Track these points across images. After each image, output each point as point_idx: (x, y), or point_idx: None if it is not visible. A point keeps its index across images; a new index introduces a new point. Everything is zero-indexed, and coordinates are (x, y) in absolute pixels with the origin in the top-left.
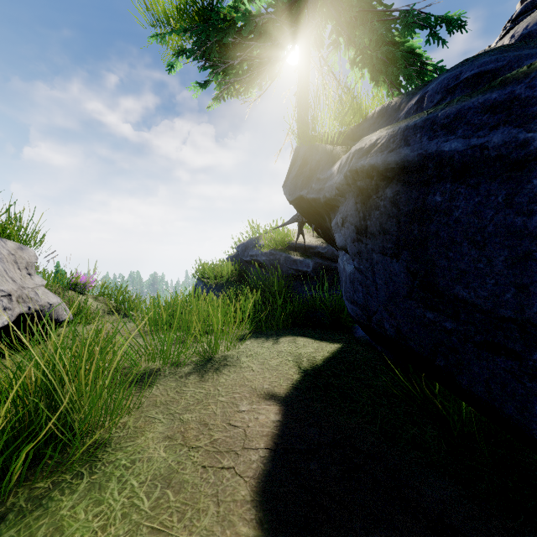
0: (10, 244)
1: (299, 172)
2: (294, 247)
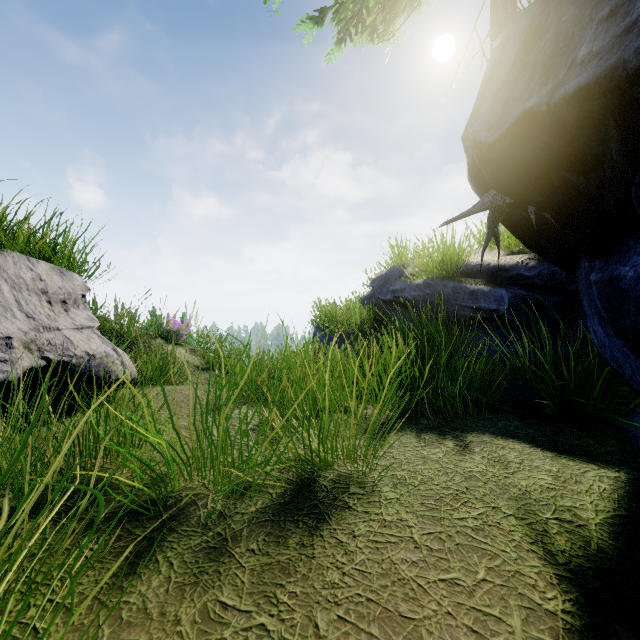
0: (44, 267)
1: (517, 68)
2: (467, 271)
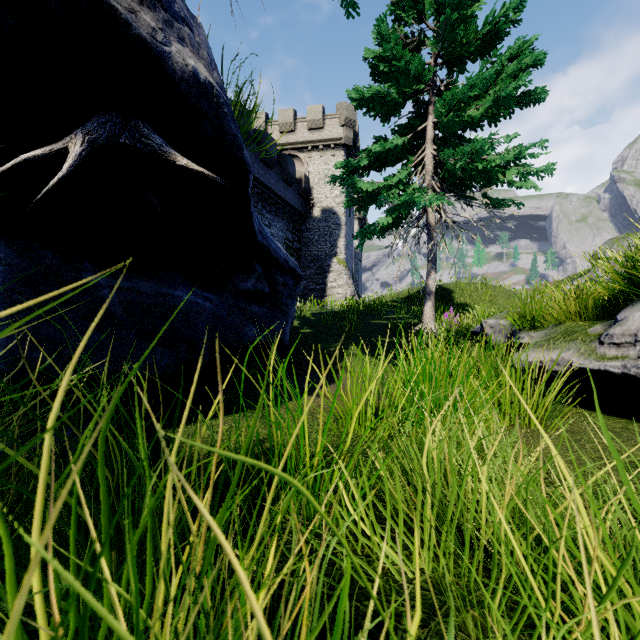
0: None
1: None
2: None
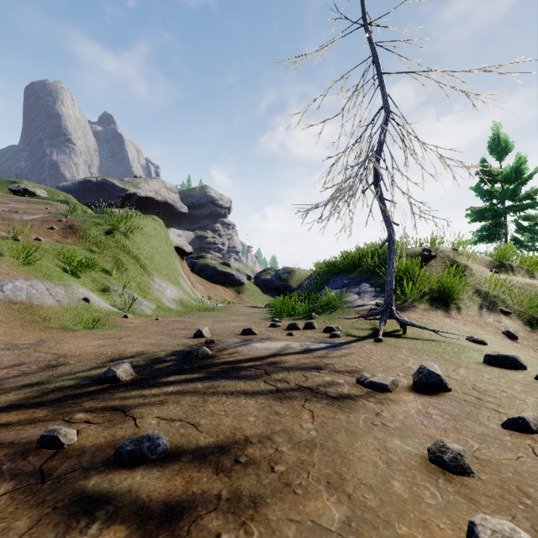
0: None
1: None
2: None
